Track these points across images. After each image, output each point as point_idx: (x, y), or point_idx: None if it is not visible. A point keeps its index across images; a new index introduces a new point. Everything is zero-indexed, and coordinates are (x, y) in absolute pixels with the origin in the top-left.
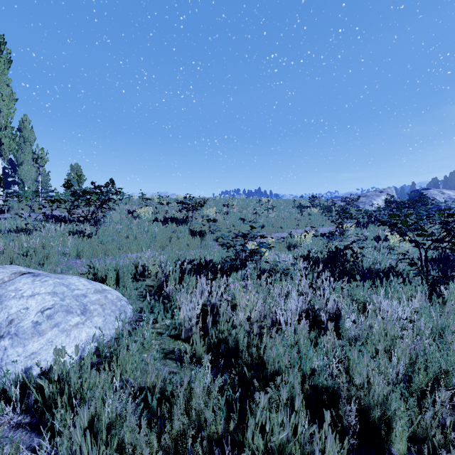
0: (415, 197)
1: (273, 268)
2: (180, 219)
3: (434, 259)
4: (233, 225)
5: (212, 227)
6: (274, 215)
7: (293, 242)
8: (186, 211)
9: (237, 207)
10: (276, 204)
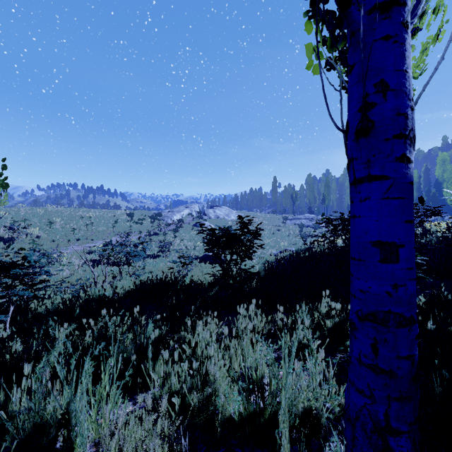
0: (201, 213)
1: (66, 264)
2: (6, 238)
3: (150, 254)
4: (54, 240)
5: (36, 242)
6: (93, 228)
7: (92, 250)
8: (12, 232)
9: (60, 223)
10: (100, 218)
